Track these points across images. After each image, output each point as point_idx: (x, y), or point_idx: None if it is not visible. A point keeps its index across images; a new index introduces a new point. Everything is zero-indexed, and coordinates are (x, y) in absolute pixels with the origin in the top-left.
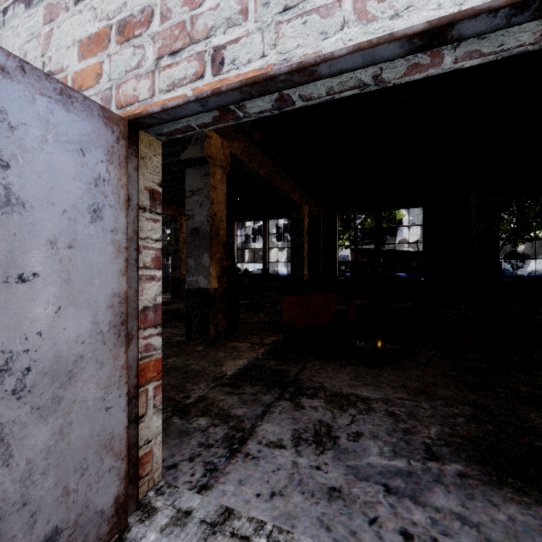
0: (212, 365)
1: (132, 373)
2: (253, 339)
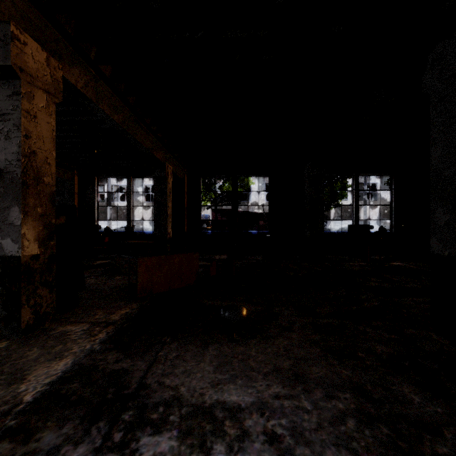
0: (2, 382)
1: None
2: (96, 315)
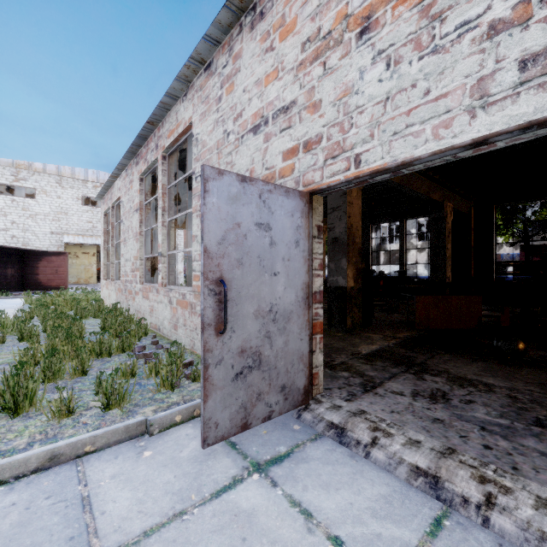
0: (349, 346)
1: (310, 326)
2: (386, 332)
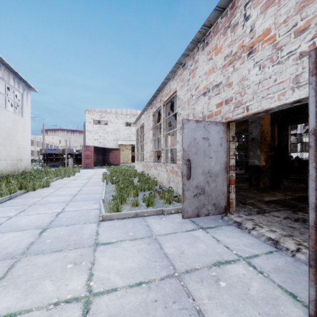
0: (258, 196)
1: (228, 180)
2: (287, 193)
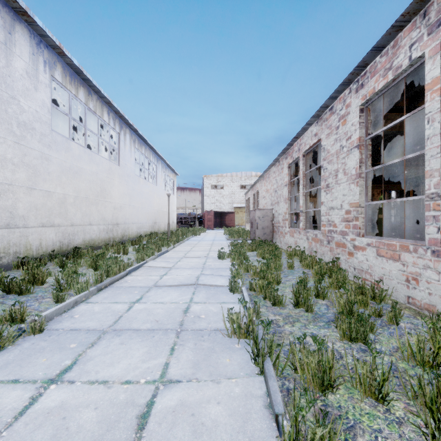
0: None
1: None
2: None
